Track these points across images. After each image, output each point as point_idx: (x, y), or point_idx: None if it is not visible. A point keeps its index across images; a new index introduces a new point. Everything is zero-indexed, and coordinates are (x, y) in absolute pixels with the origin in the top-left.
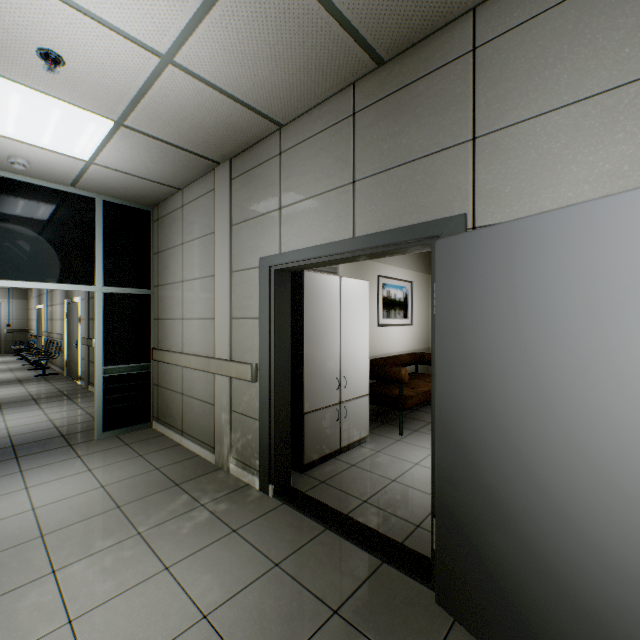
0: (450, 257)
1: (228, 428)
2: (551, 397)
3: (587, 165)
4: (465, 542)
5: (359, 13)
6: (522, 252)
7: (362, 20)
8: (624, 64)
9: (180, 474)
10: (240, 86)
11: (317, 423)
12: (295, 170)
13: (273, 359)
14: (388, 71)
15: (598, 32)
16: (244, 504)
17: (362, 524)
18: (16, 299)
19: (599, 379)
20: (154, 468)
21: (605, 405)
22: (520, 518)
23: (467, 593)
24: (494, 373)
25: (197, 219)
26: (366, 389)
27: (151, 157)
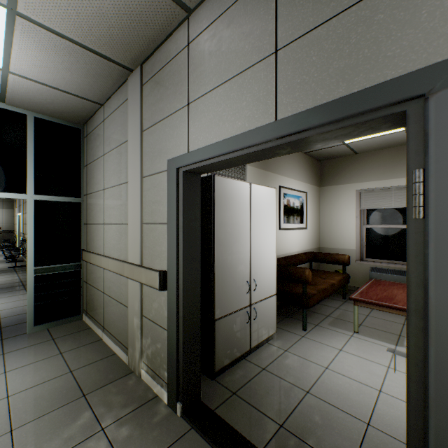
0: None
1: (139, 333)
2: None
3: None
4: None
5: None
6: None
7: None
8: None
9: (91, 379)
10: None
11: (228, 328)
12: (204, 57)
13: (181, 268)
14: None
15: None
16: (148, 428)
17: None
18: (5, 209)
19: None
20: (68, 371)
21: None
22: None
23: None
24: None
25: (115, 130)
26: (273, 289)
27: (62, 62)
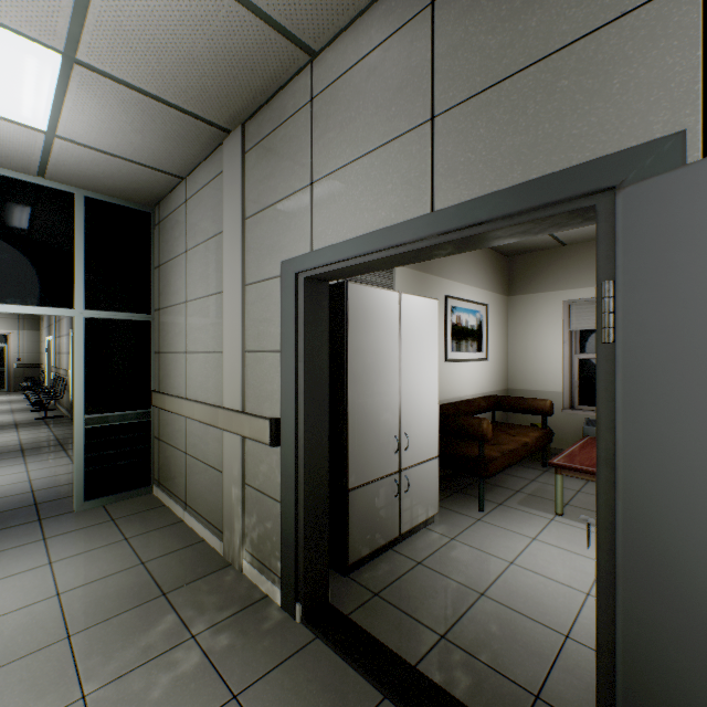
0: (661, 219)
1: (240, 509)
2: None
3: None
4: None
5: None
6: None
7: None
8: None
9: (172, 574)
10: None
11: (367, 503)
12: (334, 120)
13: (301, 413)
14: None
15: None
16: (256, 637)
17: (444, 692)
18: (27, 330)
19: None
20: (138, 562)
21: None
22: None
23: None
24: None
25: (202, 216)
26: (434, 449)
27: (131, 123)
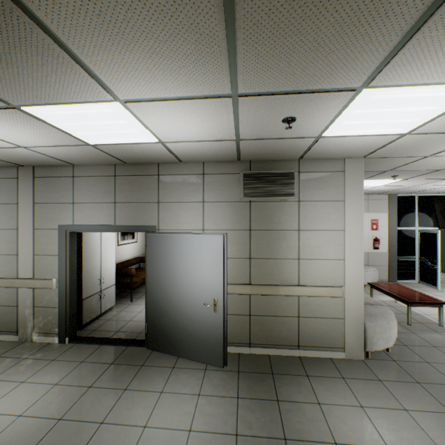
0: (151, 239)
1: (32, 317)
2: (175, 279)
3: (185, 219)
4: (155, 325)
5: (121, 157)
6: (169, 242)
7: (122, 158)
8: (191, 197)
9: None
10: (59, 156)
11: (89, 303)
12: (83, 188)
13: (69, 275)
14: (130, 166)
15: (187, 187)
16: (53, 350)
17: (118, 338)
18: None
19: (183, 274)
20: None
21: (184, 280)
22: (168, 312)
23: (156, 340)
24: (163, 274)
25: None
26: (114, 282)
27: None
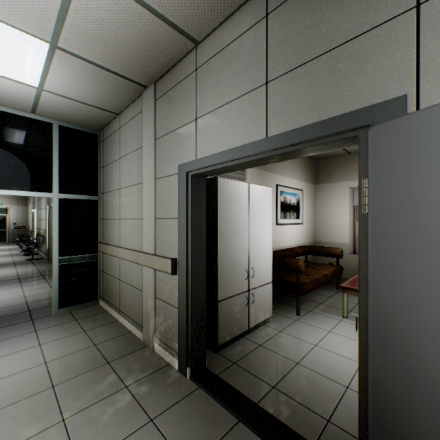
0: (392, 144)
1: (153, 312)
2: None
3: None
4: None
5: None
6: None
7: None
8: None
9: (112, 351)
10: None
11: (229, 309)
12: (209, 82)
13: (190, 255)
14: None
15: None
16: (163, 387)
17: (273, 417)
18: (20, 205)
19: None
20: (92, 344)
21: None
22: None
23: None
24: None
25: (130, 137)
26: (270, 278)
27: (88, 82)
